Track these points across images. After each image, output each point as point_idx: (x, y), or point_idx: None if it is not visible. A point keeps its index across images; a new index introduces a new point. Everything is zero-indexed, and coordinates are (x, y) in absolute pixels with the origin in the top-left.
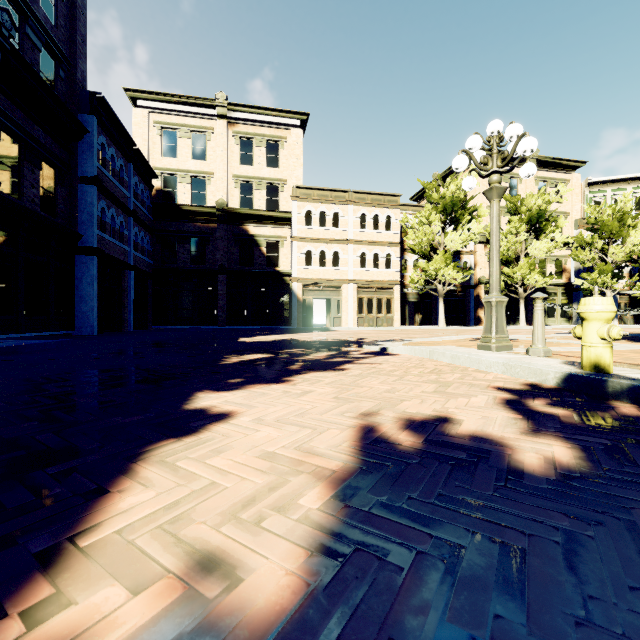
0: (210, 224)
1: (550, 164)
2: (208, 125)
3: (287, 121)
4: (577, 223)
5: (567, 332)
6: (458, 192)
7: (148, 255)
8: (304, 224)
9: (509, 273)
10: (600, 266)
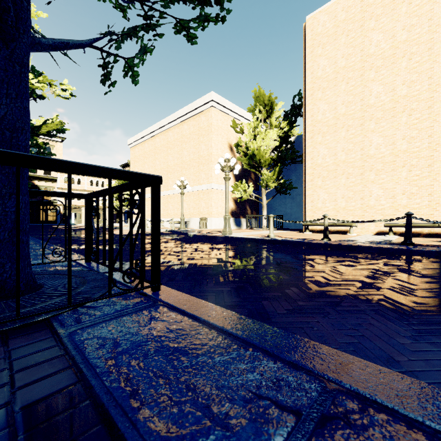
0: None
1: None
2: None
3: (55, 139)
4: None
5: None
6: None
7: None
8: (64, 182)
9: None
10: None
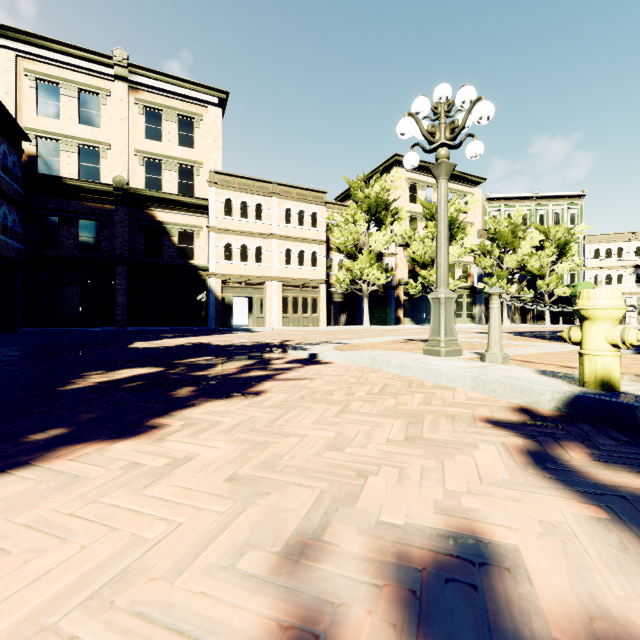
0: (105, 205)
1: (458, 177)
2: (103, 86)
3: (203, 97)
4: (479, 233)
5: (478, 331)
6: (382, 193)
7: (15, 237)
8: (223, 214)
9: (426, 275)
10: (498, 272)
